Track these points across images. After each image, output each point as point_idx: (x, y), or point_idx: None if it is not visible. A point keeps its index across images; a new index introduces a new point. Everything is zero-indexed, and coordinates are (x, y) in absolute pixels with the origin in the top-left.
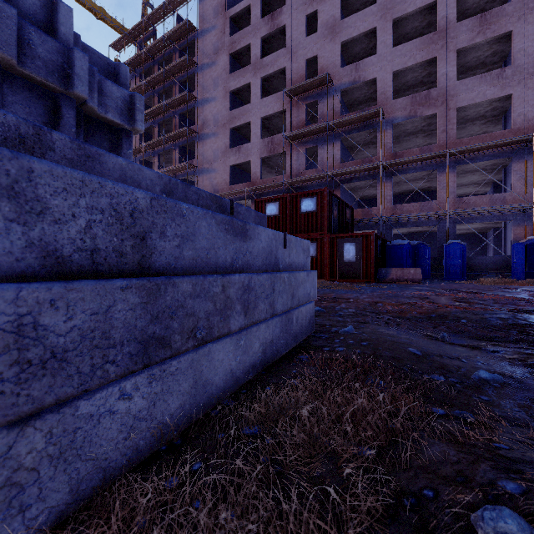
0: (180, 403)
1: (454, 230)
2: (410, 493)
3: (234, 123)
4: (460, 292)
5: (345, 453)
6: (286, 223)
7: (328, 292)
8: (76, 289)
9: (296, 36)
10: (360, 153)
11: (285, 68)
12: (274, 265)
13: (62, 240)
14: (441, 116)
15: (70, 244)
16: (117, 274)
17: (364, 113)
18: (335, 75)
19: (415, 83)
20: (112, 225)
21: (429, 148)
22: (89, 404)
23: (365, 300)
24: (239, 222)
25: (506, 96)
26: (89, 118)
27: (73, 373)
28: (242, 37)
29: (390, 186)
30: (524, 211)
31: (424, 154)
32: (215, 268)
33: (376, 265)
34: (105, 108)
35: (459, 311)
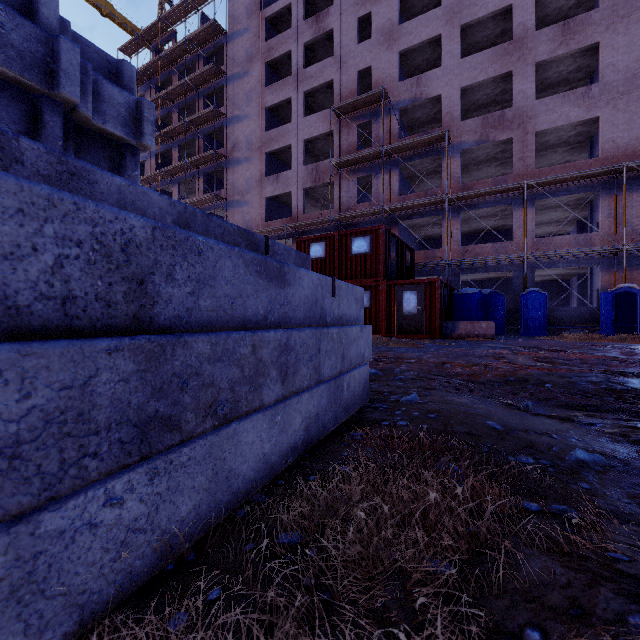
0: (194, 504)
1: (532, 277)
2: (508, 633)
3: (272, 146)
4: (541, 350)
5: (415, 571)
6: (334, 267)
7: (385, 350)
8: (36, 354)
9: (346, 42)
10: (422, 184)
11: (333, 80)
12: (320, 318)
13: (15, 283)
14: (518, 141)
15: (29, 289)
16: (102, 331)
17: (427, 137)
18: (392, 90)
19: (486, 101)
20: (94, 263)
21: (503, 180)
22: (58, 516)
23: (430, 361)
24: (275, 263)
25: (592, 119)
26: (82, 129)
27: (32, 474)
28: (281, 43)
29: (458, 224)
30: (613, 254)
31: (497, 186)
32: (243, 322)
33: (442, 318)
34: (103, 117)
35: (542, 373)
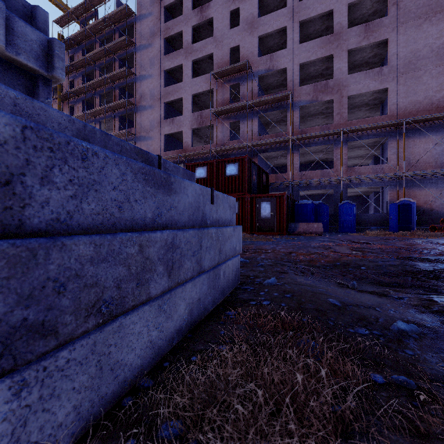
0: (74, 404)
1: (346, 193)
2: None
3: (169, 98)
4: (354, 242)
5: None
6: (213, 184)
7: (249, 244)
8: None
9: (221, 28)
10: (274, 128)
11: (212, 53)
12: (202, 221)
13: None
14: (336, 102)
15: None
16: None
17: (277, 96)
18: (253, 63)
19: (316, 74)
20: None
21: (327, 127)
22: None
23: (281, 251)
24: (162, 173)
25: (384, 89)
26: None
27: None
28: (175, 25)
29: (298, 156)
30: (397, 179)
31: (323, 131)
32: (131, 224)
33: (287, 221)
34: (16, 49)
35: (358, 259)
